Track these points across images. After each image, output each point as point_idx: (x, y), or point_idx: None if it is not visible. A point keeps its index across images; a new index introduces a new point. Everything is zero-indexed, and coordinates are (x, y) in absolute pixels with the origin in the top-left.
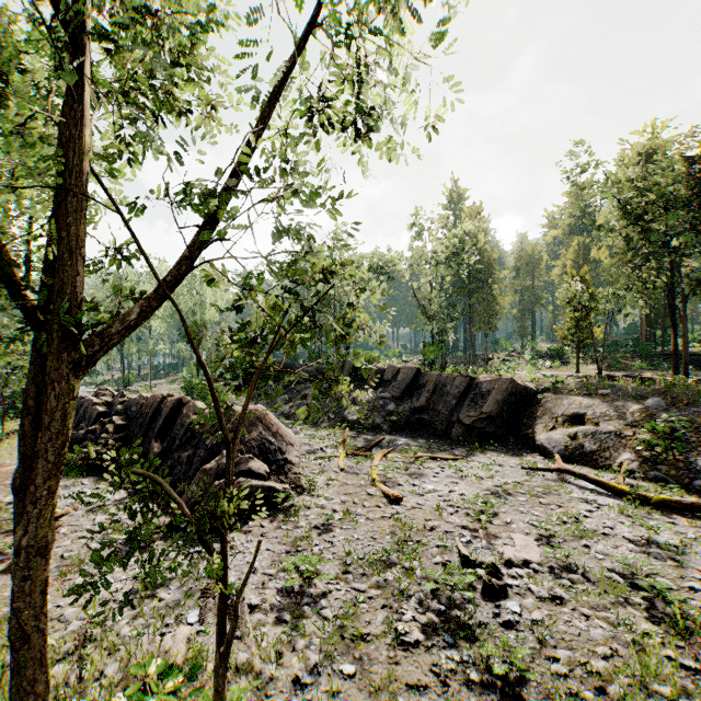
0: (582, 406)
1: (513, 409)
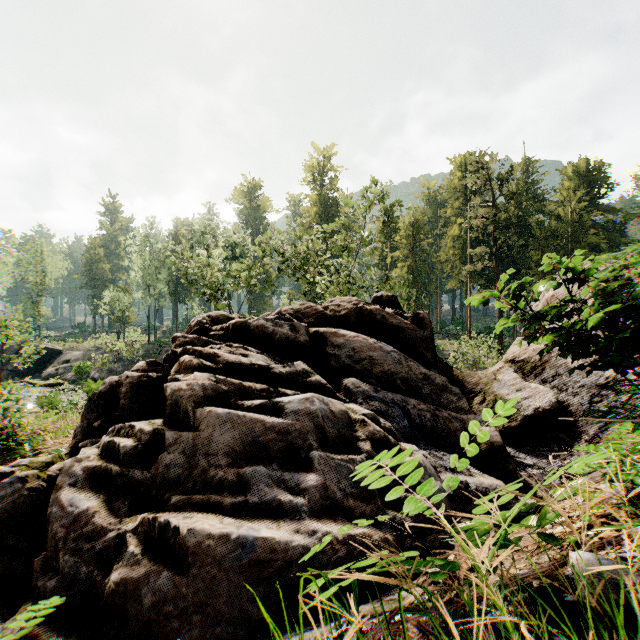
0: (73, 356)
1: (44, 360)
